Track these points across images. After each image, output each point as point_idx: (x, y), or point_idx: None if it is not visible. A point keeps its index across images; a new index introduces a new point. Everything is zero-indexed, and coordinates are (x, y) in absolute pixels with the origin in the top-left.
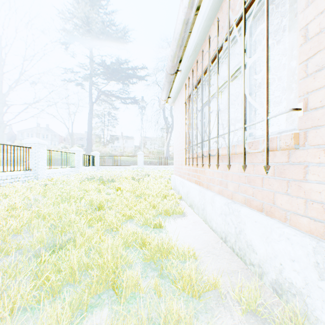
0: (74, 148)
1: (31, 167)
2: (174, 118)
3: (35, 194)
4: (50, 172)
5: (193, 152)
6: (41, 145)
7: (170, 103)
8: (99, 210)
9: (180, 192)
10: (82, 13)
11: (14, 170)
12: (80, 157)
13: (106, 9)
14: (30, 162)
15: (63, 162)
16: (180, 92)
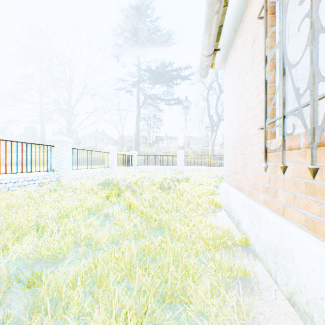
0: (109, 146)
1: (53, 167)
2: (226, 87)
3: (3, 210)
4: (77, 173)
5: (323, 120)
6: (64, 143)
7: (218, 63)
8: (33, 285)
9: (241, 226)
10: (127, 20)
11: (31, 171)
12: (115, 156)
13: (149, 11)
14: (53, 162)
15: (94, 162)
16: (239, 25)
